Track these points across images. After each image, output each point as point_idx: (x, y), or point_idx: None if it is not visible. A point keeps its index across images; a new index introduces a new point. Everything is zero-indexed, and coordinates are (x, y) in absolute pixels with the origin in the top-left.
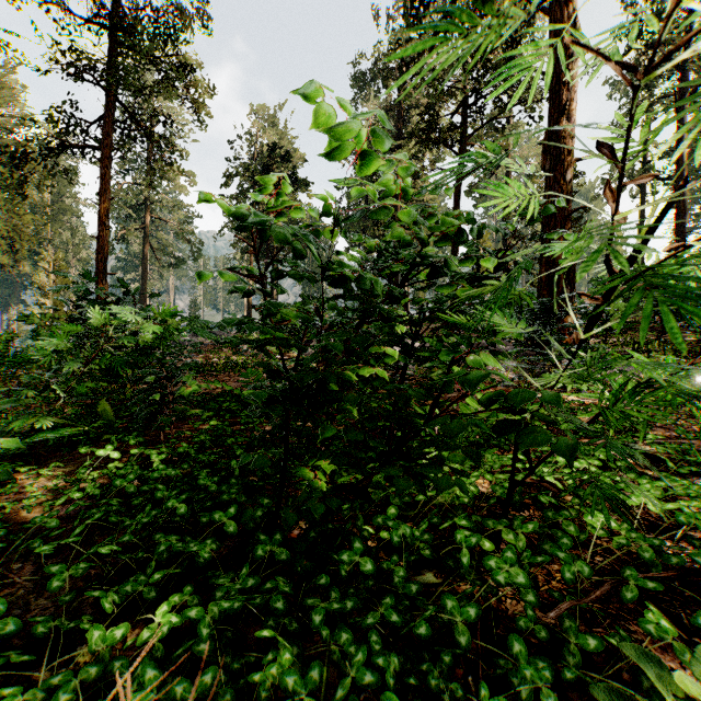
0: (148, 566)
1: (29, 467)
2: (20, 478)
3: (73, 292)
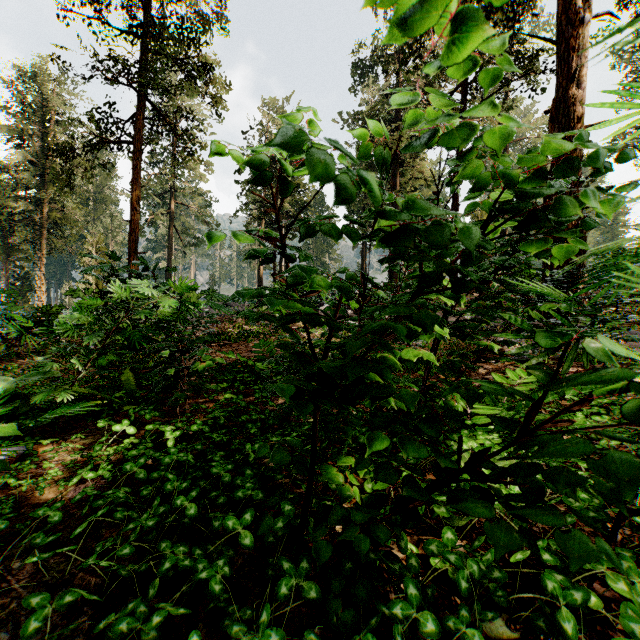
0: (151, 585)
1: (50, 439)
2: (43, 449)
3: (106, 269)
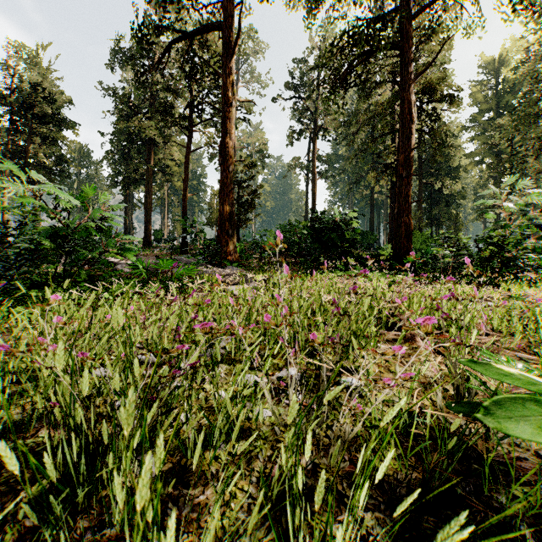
0: None
1: None
2: None
3: None
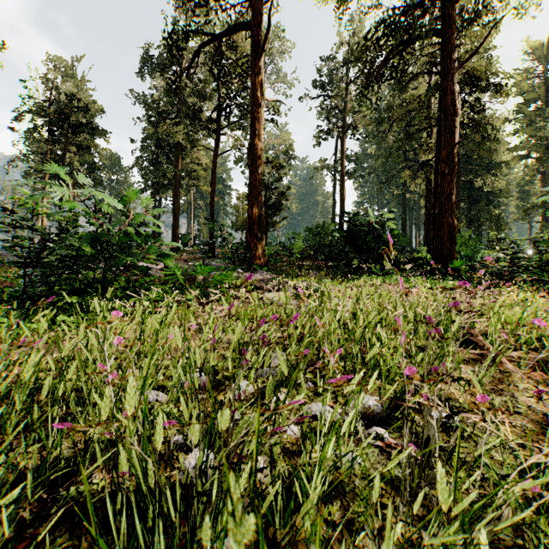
0: None
1: None
2: None
3: None
